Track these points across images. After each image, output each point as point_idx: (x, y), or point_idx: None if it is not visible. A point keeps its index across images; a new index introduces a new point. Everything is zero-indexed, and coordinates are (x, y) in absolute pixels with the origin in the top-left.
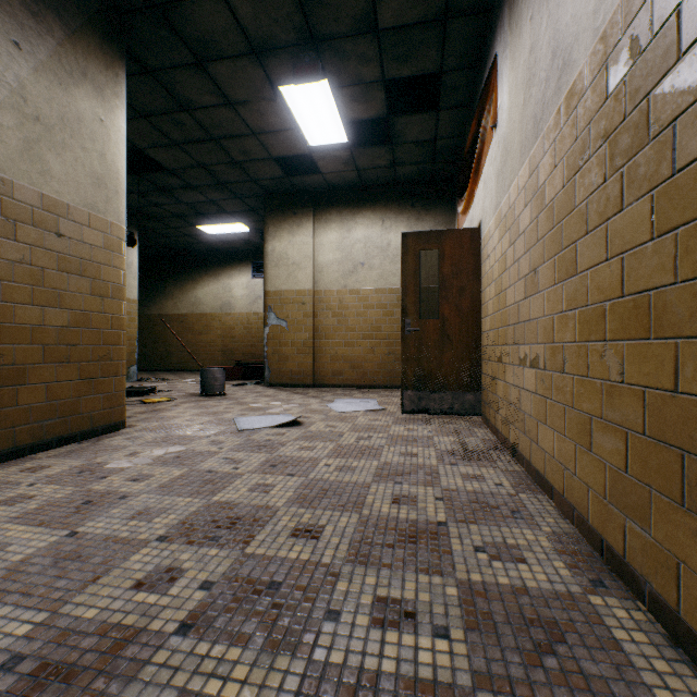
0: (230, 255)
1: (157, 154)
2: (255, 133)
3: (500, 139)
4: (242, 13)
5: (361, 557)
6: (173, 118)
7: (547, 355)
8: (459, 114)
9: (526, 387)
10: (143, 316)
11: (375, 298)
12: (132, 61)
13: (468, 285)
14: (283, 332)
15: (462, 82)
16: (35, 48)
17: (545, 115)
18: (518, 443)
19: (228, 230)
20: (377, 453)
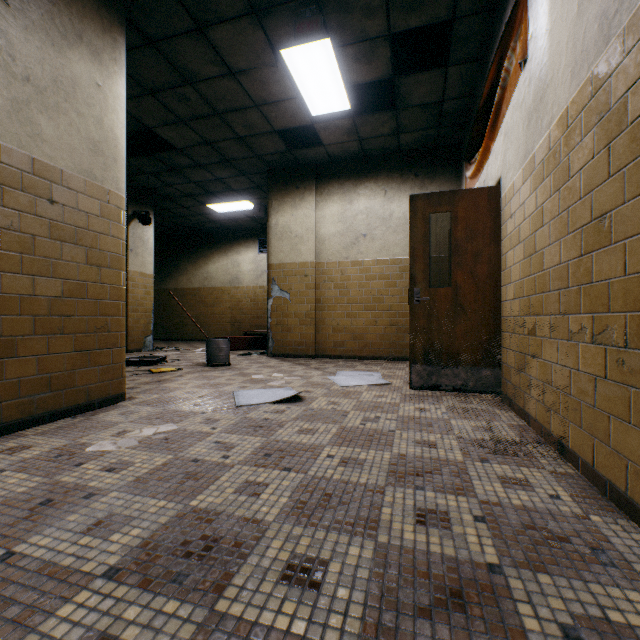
0: (238, 232)
1: (166, 132)
2: (257, 105)
3: (533, 74)
4: None
5: (383, 636)
6: (178, 93)
7: (632, 328)
8: (469, 70)
9: (584, 368)
10: (161, 290)
11: (377, 269)
12: (134, 32)
13: (485, 250)
14: (286, 304)
15: (476, 29)
16: (24, 5)
17: (626, 2)
18: (568, 437)
19: (235, 208)
20: (387, 441)
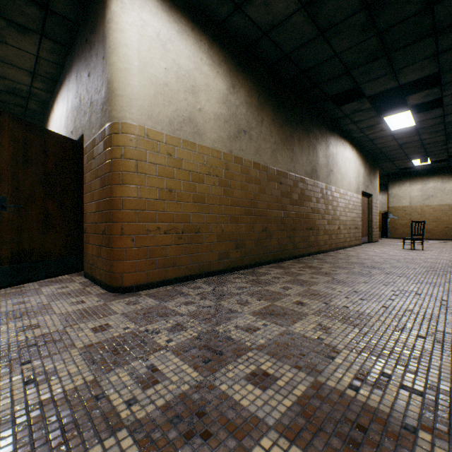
0: None
1: None
2: (396, 166)
3: None
4: (409, 156)
5: None
6: None
7: None
8: None
9: None
10: None
11: (437, 208)
12: None
13: None
14: (395, 220)
15: None
16: (374, 177)
17: None
18: None
19: None
20: (450, 245)
